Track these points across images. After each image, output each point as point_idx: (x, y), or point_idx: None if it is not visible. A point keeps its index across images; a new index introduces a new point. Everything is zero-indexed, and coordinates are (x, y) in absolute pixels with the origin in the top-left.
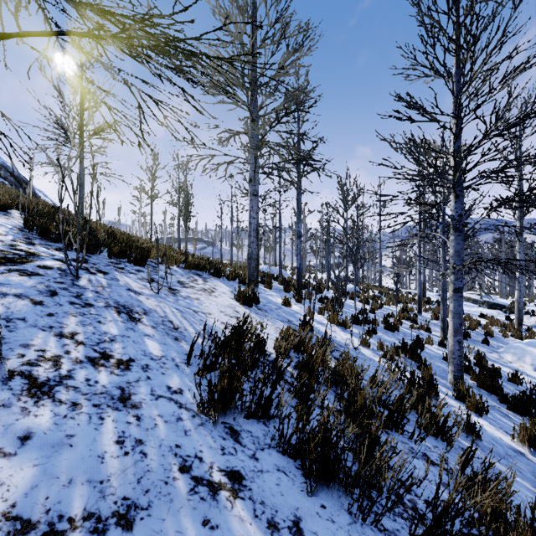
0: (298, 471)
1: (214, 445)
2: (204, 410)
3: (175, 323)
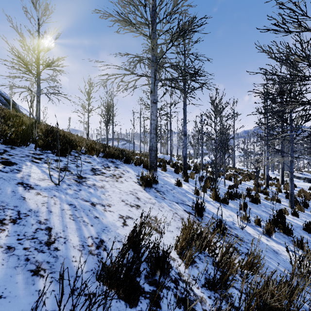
0: None
1: None
2: None
3: (54, 231)
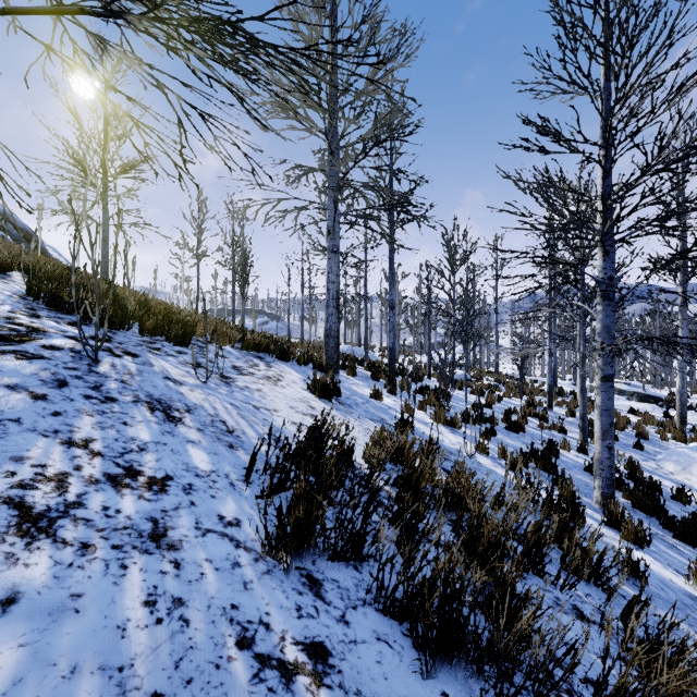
0: (406, 640)
1: (287, 604)
2: (271, 551)
3: (229, 424)
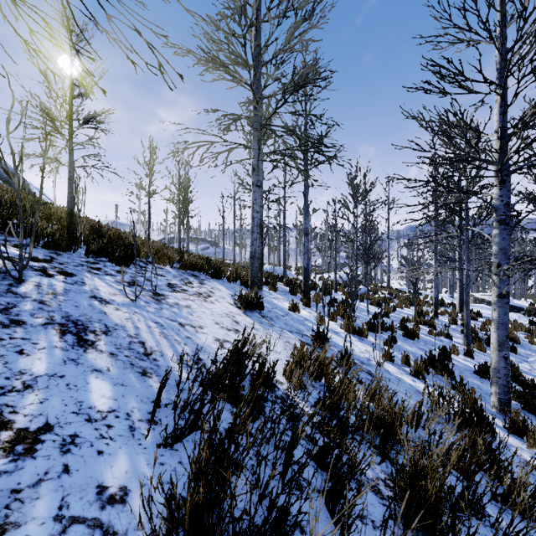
0: None
1: None
2: None
3: (148, 345)
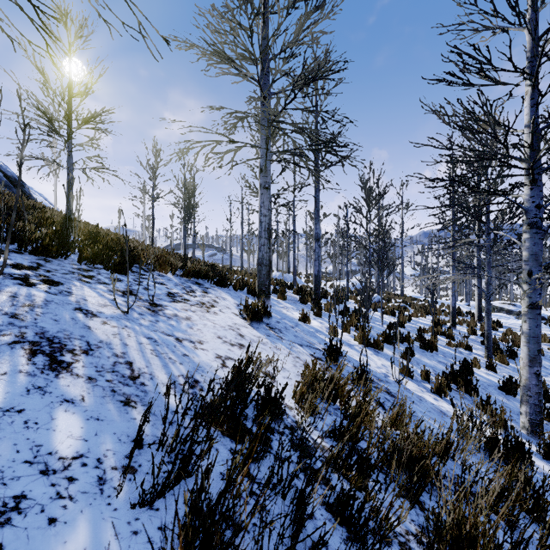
0: None
1: None
2: None
3: (136, 366)
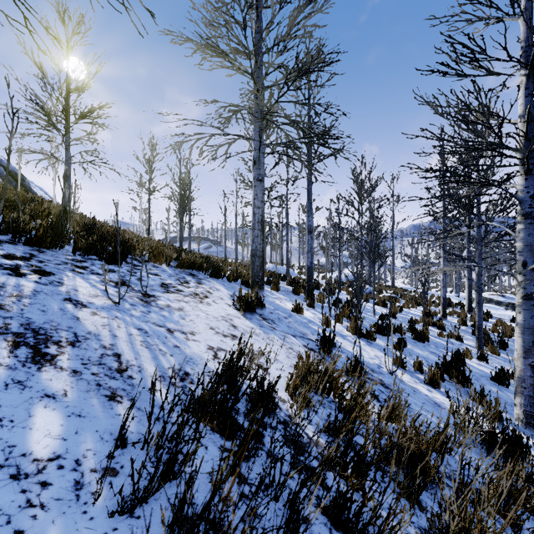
0: None
1: None
2: None
3: (124, 358)
